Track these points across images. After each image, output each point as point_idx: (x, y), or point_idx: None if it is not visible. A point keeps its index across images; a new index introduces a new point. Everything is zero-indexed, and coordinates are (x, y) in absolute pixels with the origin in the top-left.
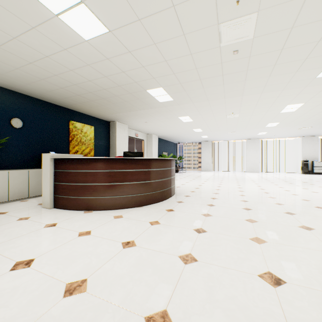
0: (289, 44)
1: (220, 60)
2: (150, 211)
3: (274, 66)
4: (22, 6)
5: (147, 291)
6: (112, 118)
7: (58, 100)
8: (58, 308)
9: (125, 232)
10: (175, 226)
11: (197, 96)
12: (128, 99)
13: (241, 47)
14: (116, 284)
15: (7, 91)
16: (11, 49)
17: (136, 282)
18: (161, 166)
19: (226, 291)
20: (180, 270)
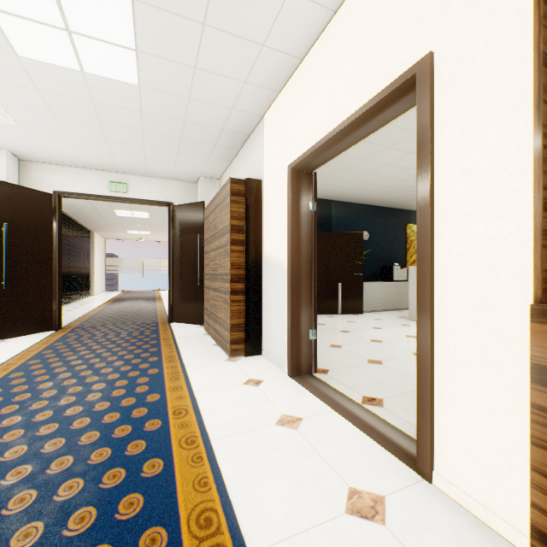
0: None
1: None
2: None
3: None
4: None
5: None
6: None
7: (401, 204)
8: None
9: None
10: None
11: None
12: None
13: None
14: None
15: (359, 206)
16: (396, 176)
17: None
18: None
19: None
20: None
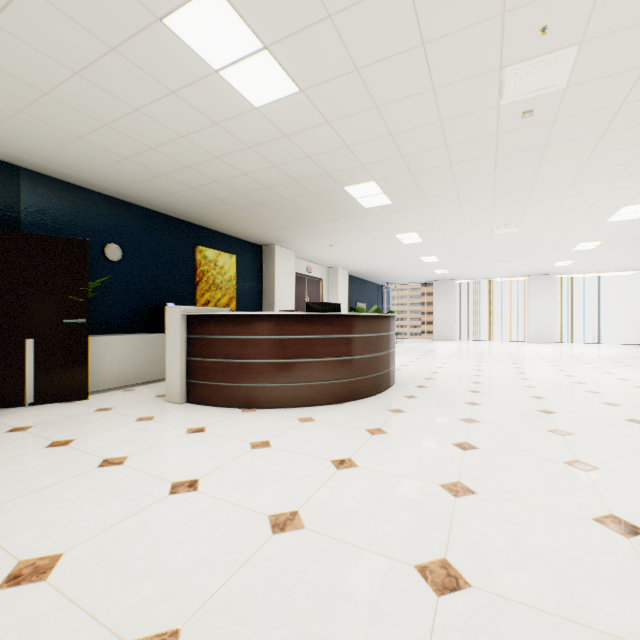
0: (637, 95)
1: (495, 128)
2: (361, 412)
3: (603, 135)
4: (164, 61)
5: (405, 532)
6: (268, 239)
7: (180, 209)
8: (273, 547)
9: (329, 444)
10: (417, 438)
11: (440, 196)
12: (306, 204)
13: (539, 105)
14: (349, 519)
15: (99, 197)
16: (127, 127)
17: (381, 519)
18: (374, 329)
19: (540, 539)
20: (450, 506)
